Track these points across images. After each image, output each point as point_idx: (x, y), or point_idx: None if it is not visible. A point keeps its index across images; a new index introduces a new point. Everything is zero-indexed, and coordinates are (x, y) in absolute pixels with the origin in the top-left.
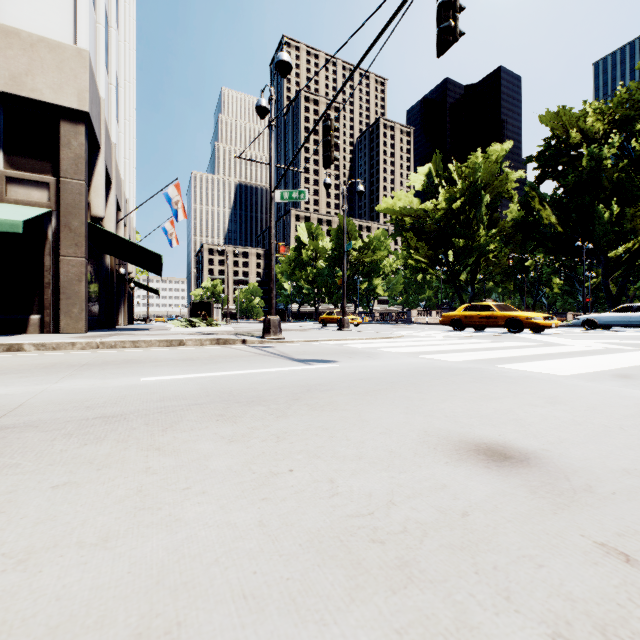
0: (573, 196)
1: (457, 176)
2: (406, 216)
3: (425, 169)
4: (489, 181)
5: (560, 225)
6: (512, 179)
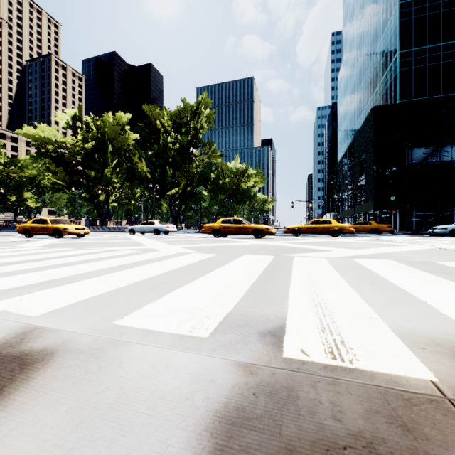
0: (157, 158)
1: (95, 125)
2: (49, 144)
3: (72, 112)
4: (114, 136)
5: (149, 173)
6: (131, 139)
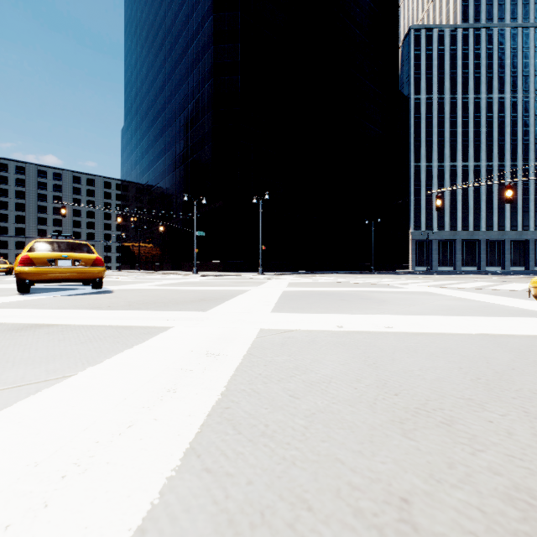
0: None
1: None
2: None
3: None
4: None
5: None
6: None
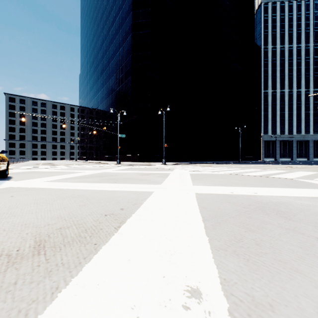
0: None
1: None
2: None
3: None
4: None
5: None
6: None
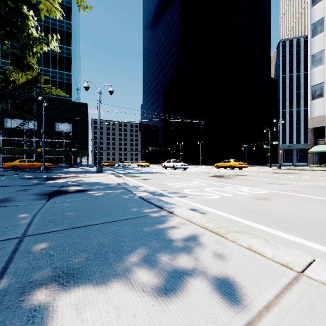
0: None
1: None
2: None
3: None
4: None
5: None
6: None
